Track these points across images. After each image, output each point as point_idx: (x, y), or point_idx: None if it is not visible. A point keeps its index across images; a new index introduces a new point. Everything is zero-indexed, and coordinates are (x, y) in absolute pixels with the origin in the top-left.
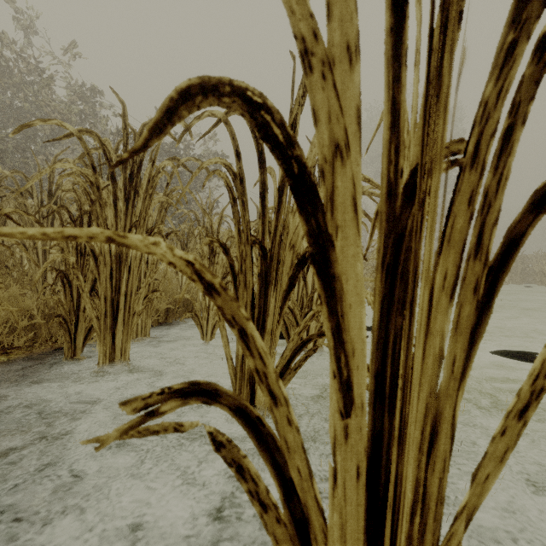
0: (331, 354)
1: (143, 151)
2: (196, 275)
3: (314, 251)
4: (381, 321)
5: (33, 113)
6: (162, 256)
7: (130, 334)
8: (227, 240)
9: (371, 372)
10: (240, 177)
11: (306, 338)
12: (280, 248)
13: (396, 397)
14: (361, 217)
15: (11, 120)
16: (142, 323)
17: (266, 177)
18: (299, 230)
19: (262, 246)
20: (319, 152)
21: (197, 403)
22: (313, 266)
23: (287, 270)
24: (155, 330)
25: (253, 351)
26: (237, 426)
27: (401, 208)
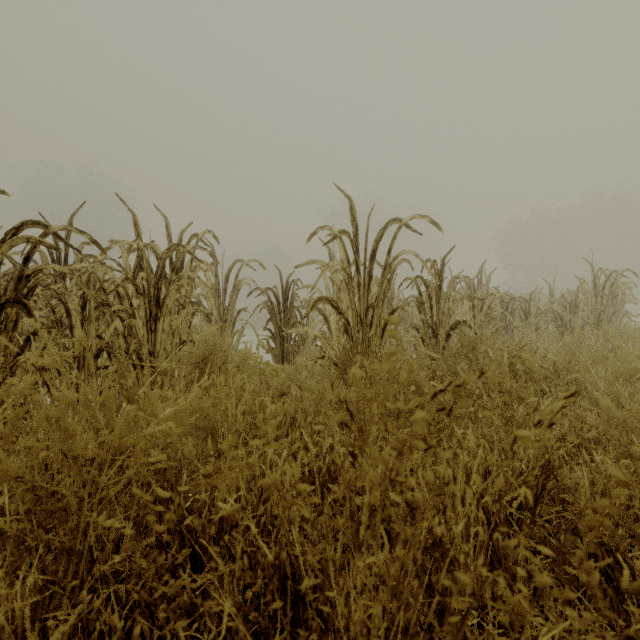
0: None
1: None
2: None
3: None
4: None
5: None
6: None
7: None
8: None
9: None
10: None
11: None
12: None
13: None
14: None
15: None
16: None
17: None
18: None
19: None
20: None
21: None
22: None
23: None
24: None
25: None
26: None
27: None
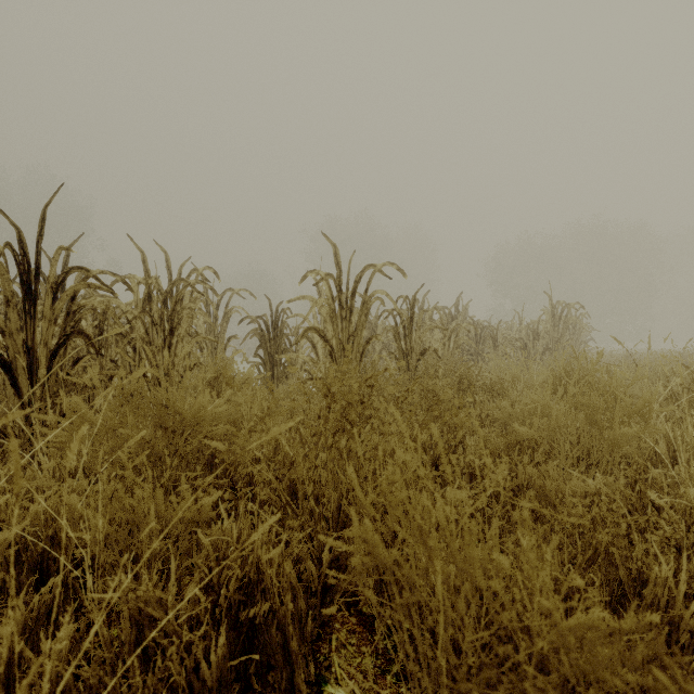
0: None
1: None
2: None
3: None
4: None
5: None
6: None
7: None
8: None
9: None
10: None
11: None
12: None
13: None
14: None
15: None
16: None
17: None
18: None
19: None
20: None
21: None
22: None
23: None
24: None
25: None
26: None
27: None
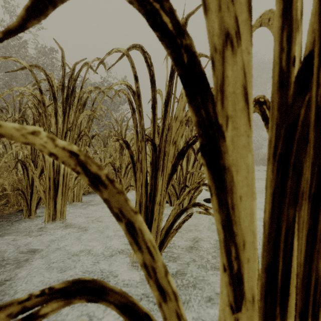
0: (221, 247)
1: (20, 31)
2: (80, 166)
3: (204, 142)
4: (273, 213)
5: (15, 64)
6: (41, 146)
7: (66, 201)
8: (131, 139)
9: (262, 266)
10: (137, 93)
11: (184, 207)
12: (165, 144)
13: (288, 291)
14: (252, 107)
15: (2, 68)
16: (76, 193)
17: (156, 93)
18: (179, 131)
19: (153, 143)
20: (209, 40)
21: (82, 302)
22: (203, 157)
23: (171, 159)
24: (86, 197)
25: (141, 245)
26: (135, 269)
27: (293, 98)
